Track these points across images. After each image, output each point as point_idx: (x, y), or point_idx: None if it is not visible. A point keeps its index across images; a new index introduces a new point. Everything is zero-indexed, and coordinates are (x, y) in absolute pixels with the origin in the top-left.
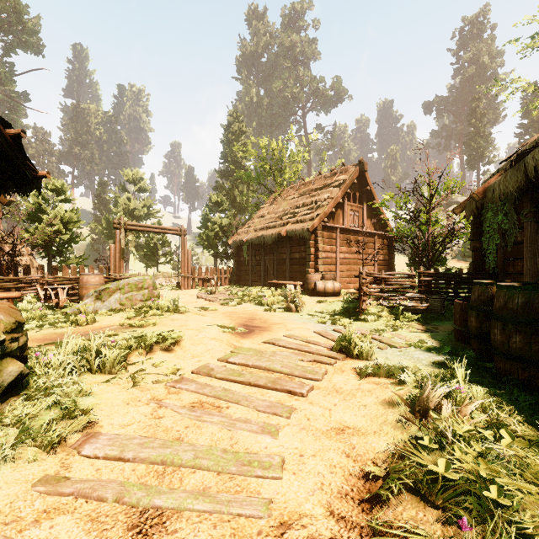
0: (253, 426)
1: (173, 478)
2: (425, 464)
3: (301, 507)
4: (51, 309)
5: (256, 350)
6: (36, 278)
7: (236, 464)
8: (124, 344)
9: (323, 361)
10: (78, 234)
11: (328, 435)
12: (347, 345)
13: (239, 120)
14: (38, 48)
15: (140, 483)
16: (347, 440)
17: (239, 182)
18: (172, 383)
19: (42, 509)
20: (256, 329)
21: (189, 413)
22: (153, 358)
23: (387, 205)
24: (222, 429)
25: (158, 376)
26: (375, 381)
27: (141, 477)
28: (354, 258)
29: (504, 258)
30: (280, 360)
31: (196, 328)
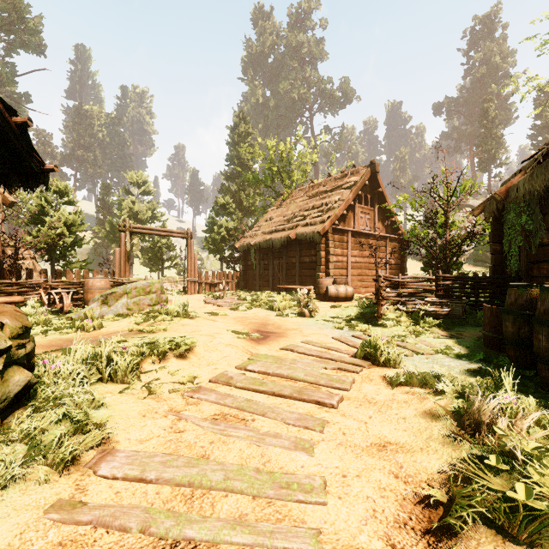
0: (284, 441)
1: (204, 503)
2: (495, 489)
3: (355, 539)
4: (55, 314)
5: (275, 357)
6: (39, 282)
7: (273, 486)
8: (136, 350)
9: (348, 369)
10: (82, 237)
11: (370, 452)
12: (372, 352)
13: (245, 122)
14: (40, 48)
15: (167, 510)
16: (391, 457)
17: (245, 184)
18: (189, 393)
19: (57, 541)
20: (271, 335)
21: (212, 427)
22: (167, 365)
23: (401, 207)
24: (251, 444)
25: (174, 385)
26: (408, 390)
27: (167, 502)
28: (365, 262)
29: (527, 260)
30: (302, 367)
31: (209, 333)
